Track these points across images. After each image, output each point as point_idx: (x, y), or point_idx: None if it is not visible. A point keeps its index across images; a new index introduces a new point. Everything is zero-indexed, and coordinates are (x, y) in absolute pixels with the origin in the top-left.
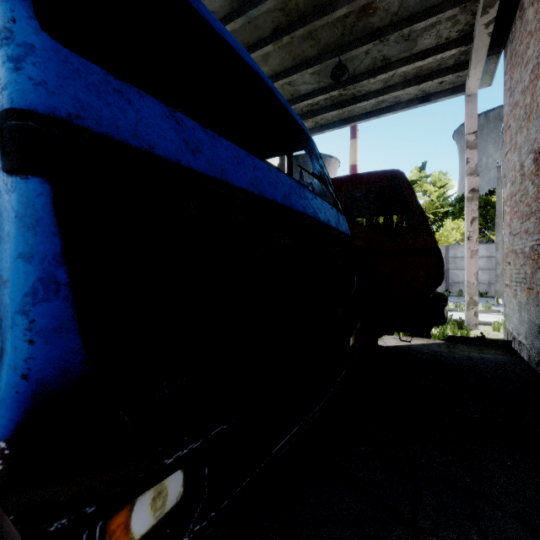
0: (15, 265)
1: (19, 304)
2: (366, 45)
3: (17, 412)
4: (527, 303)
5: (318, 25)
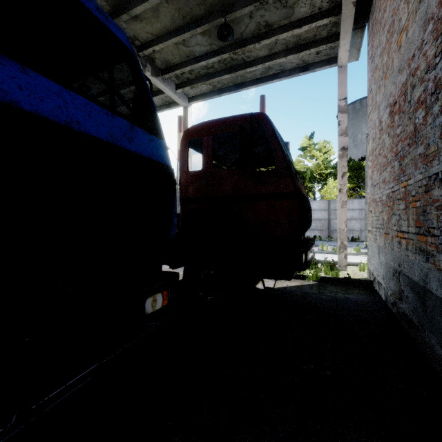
0: None
1: None
2: (248, 6)
3: None
4: (384, 247)
5: None
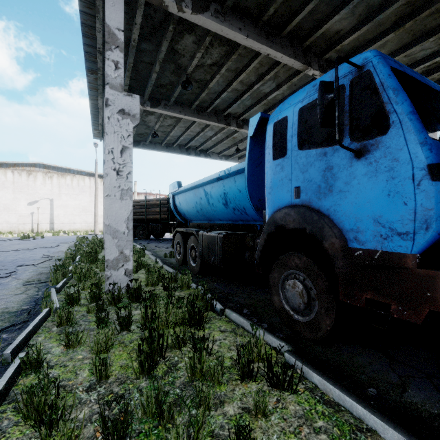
0: (437, 204)
1: None
2: None
3: (429, 245)
4: None
5: None
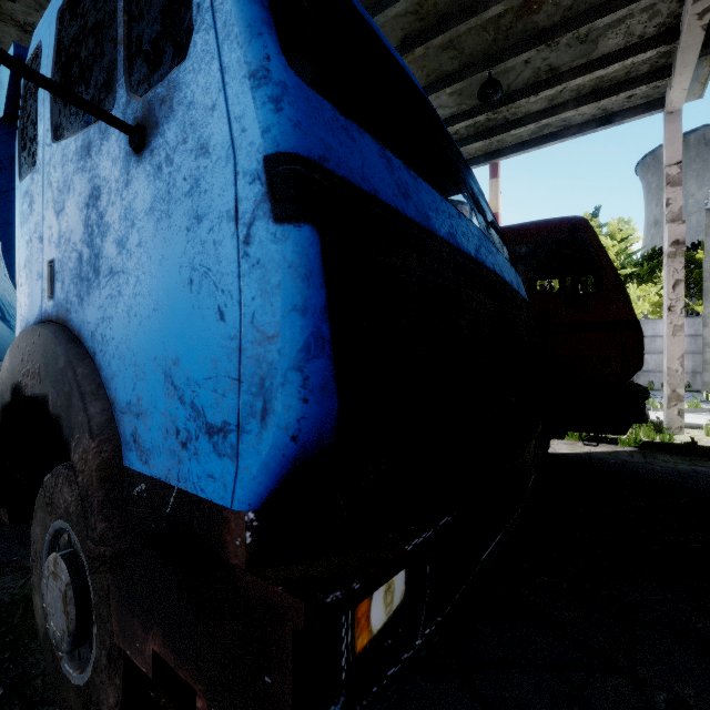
0: (288, 318)
1: (294, 359)
2: (527, 52)
3: (275, 478)
4: None
5: (463, 30)
